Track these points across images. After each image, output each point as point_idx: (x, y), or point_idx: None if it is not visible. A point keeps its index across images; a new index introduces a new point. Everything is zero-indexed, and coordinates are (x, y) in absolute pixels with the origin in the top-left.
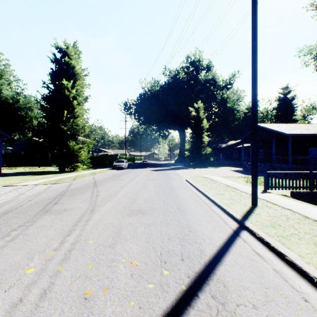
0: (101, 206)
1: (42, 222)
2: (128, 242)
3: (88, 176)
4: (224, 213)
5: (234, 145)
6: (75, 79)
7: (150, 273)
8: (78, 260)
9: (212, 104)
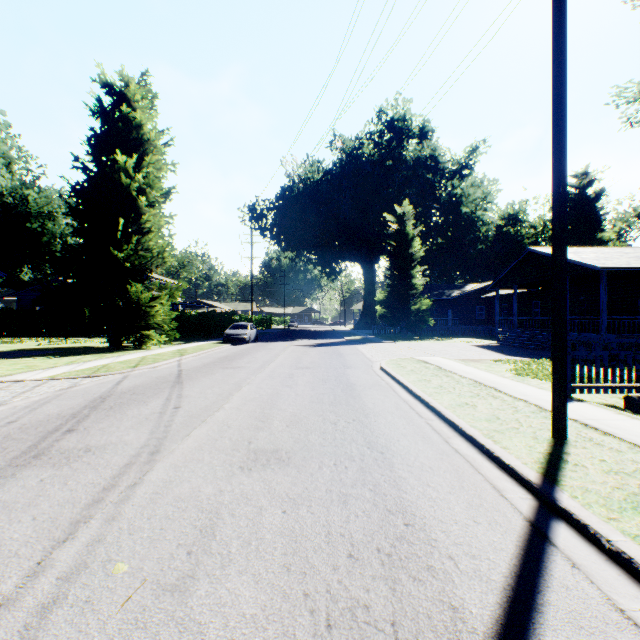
0: (180, 438)
1: (11, 492)
2: (231, 570)
3: (167, 359)
4: (487, 461)
5: (477, 292)
6: (143, 153)
7: None
8: None
9: (430, 209)
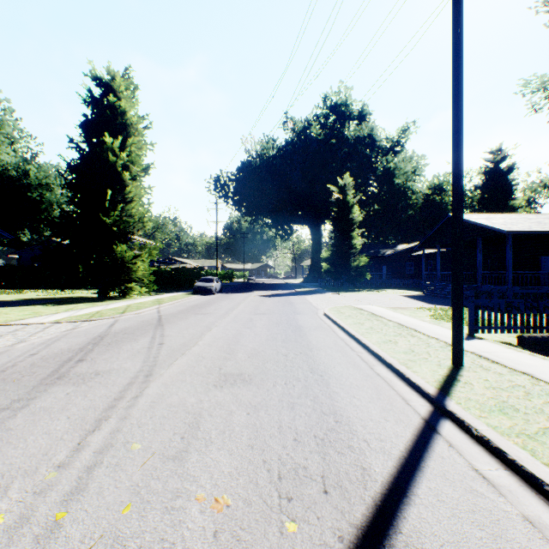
0: (166, 366)
1: (47, 401)
2: (213, 448)
3: (148, 307)
4: (400, 381)
5: (407, 251)
6: (127, 135)
7: (256, 529)
8: (104, 493)
9: (368, 180)
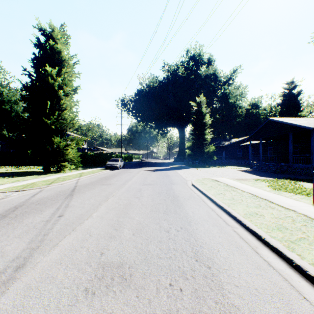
0: (48, 249)
1: None
2: None
3: (71, 179)
4: (303, 279)
5: (238, 142)
6: (62, 67)
7: None
8: None
9: (213, 100)
